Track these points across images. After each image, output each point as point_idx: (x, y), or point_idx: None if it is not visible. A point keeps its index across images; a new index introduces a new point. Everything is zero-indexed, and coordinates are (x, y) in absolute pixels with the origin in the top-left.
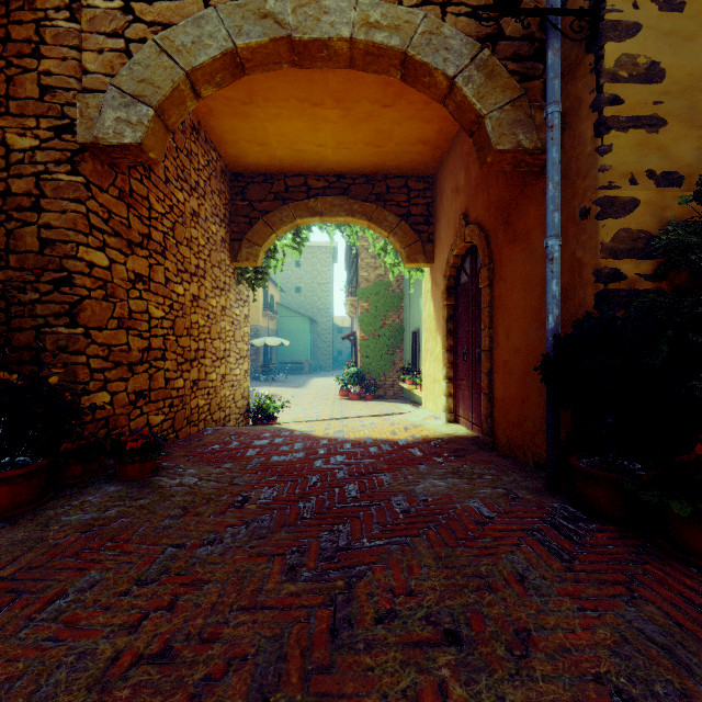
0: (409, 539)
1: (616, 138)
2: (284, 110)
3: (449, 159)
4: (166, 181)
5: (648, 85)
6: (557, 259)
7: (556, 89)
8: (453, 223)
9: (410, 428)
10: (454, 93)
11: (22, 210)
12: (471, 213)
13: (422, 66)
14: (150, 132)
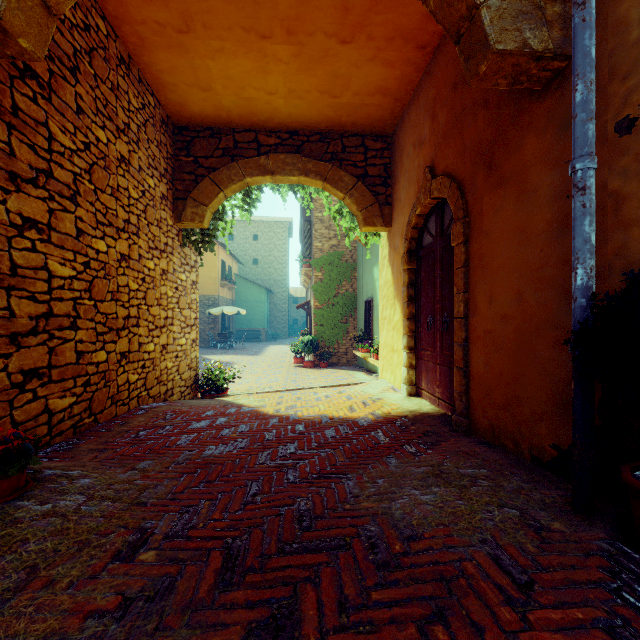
0: None
1: None
2: (228, 43)
3: (410, 112)
4: (78, 111)
5: None
6: (591, 188)
7: None
8: (415, 180)
9: (369, 403)
10: None
11: None
12: (438, 164)
13: None
14: (16, 4)
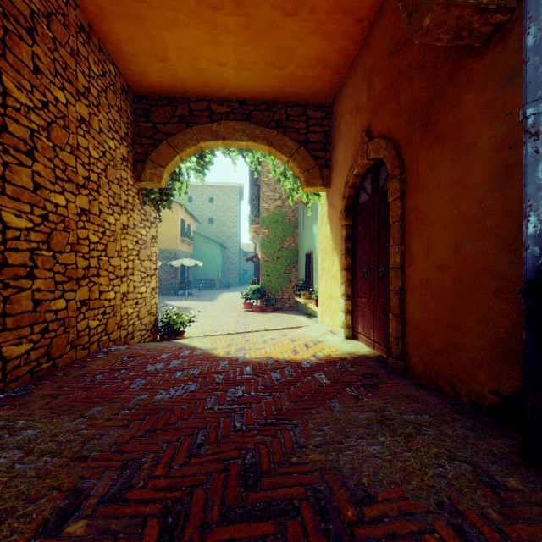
0: None
1: None
2: (181, 14)
3: (347, 83)
4: (35, 70)
5: None
6: None
7: None
8: (352, 144)
9: (311, 345)
10: None
11: None
12: (374, 128)
13: None
14: None
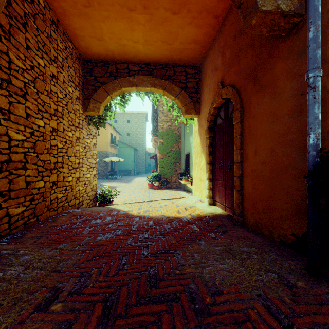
0: None
1: None
2: (111, 13)
3: (210, 53)
4: (27, 47)
5: None
6: (319, 87)
7: None
8: (213, 89)
9: (188, 208)
10: None
11: None
12: (225, 80)
13: None
14: None
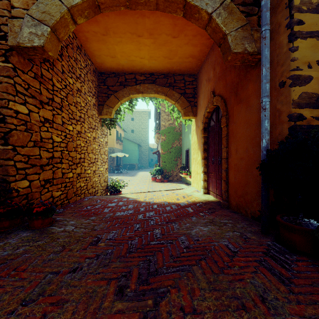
0: (190, 267)
1: (301, 43)
2: (123, 38)
3: (204, 65)
4: (62, 72)
5: (318, 14)
6: (268, 109)
7: (267, 17)
8: (207, 96)
9: (186, 196)
10: (211, 22)
11: None
12: (216, 90)
13: (194, 7)
14: (49, 40)
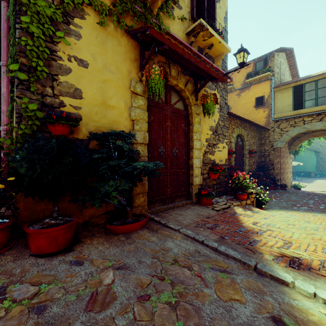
0: None
1: None
2: None
3: None
4: None
5: None
6: None
7: None
8: None
9: None
10: None
11: (266, 156)
12: None
13: None
14: (284, 145)
